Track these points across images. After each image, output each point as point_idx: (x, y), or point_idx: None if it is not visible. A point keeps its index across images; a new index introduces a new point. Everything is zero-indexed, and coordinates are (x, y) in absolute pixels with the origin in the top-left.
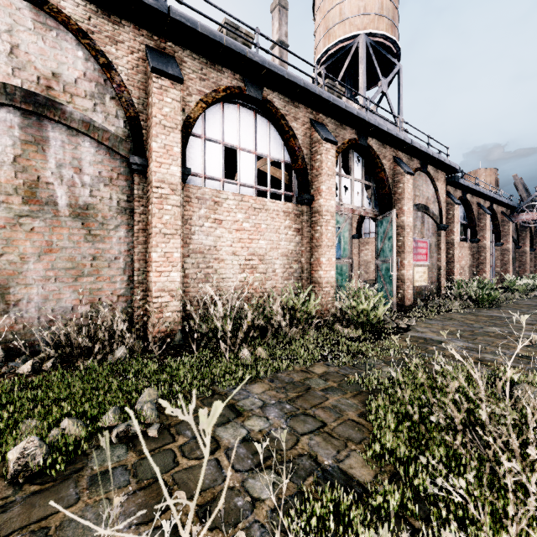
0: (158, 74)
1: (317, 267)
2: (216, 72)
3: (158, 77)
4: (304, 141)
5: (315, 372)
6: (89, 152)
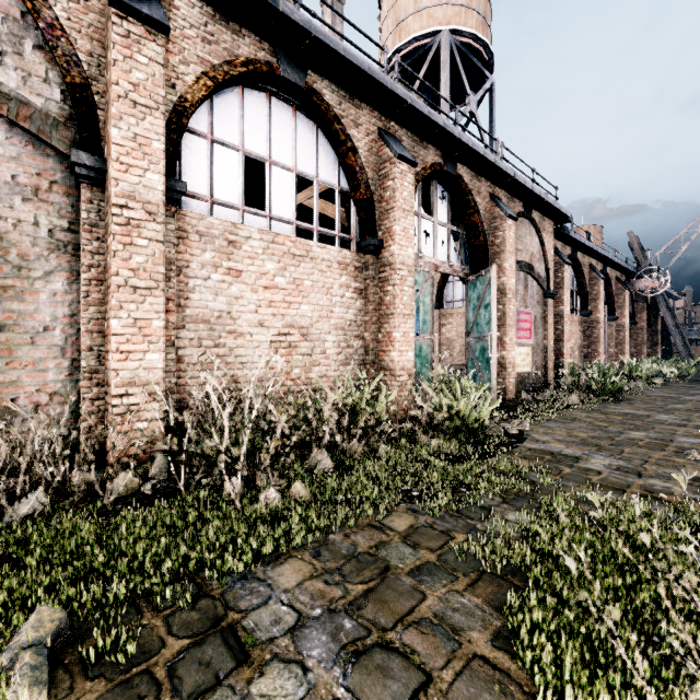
0: (121, 10)
1: (388, 346)
2: (231, 33)
3: (122, 16)
4: (368, 159)
5: (395, 529)
6: None
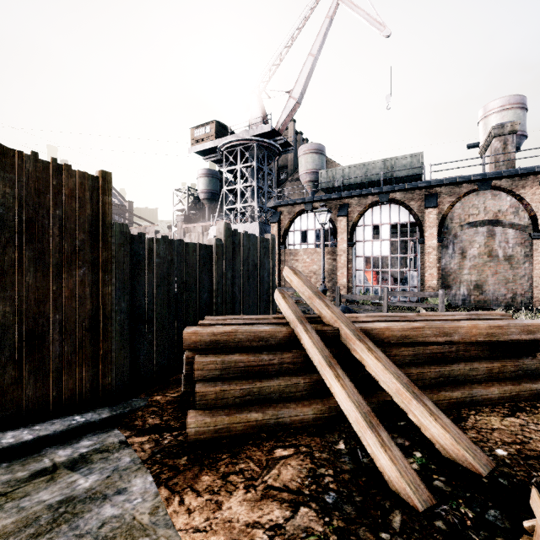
0: None
1: None
2: None
3: None
4: None
5: None
6: (511, 234)
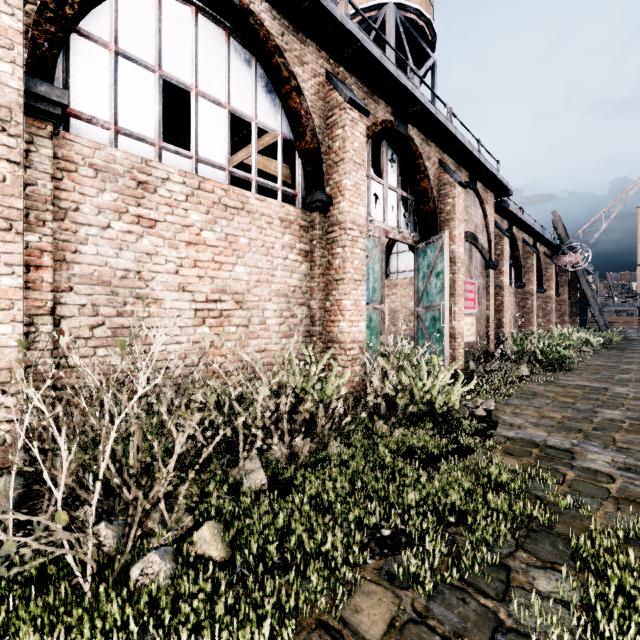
0: None
1: (337, 315)
2: None
3: None
4: (315, 103)
5: (365, 637)
6: None
